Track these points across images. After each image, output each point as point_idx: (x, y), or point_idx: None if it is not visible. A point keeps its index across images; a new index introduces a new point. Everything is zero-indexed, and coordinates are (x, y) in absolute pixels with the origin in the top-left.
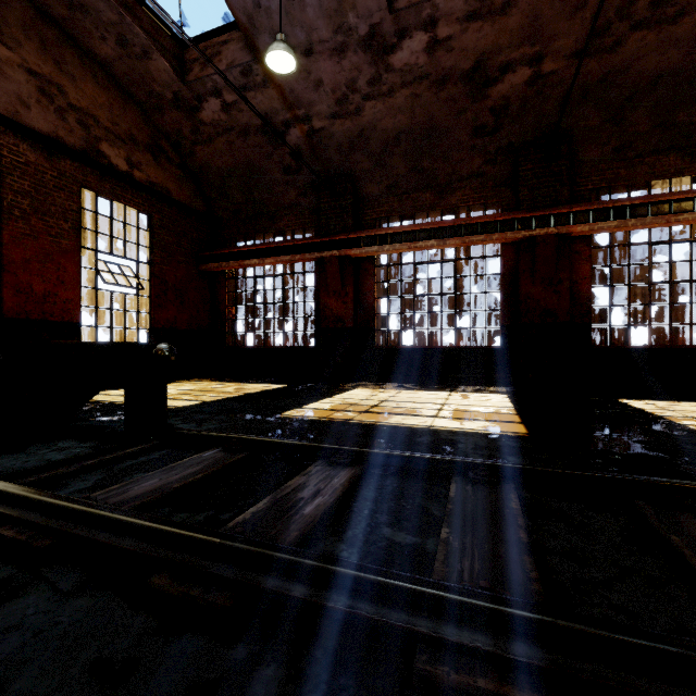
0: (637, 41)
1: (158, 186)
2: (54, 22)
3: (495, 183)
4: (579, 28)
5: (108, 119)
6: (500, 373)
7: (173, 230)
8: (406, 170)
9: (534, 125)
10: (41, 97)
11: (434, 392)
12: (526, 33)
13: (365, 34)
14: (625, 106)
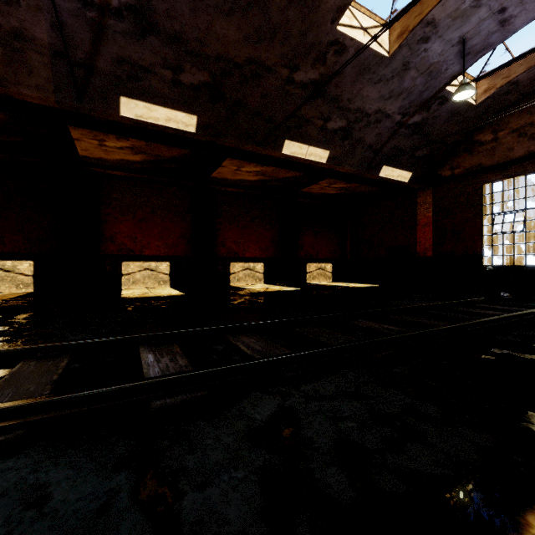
0: None
1: None
2: None
3: None
4: None
5: None
6: None
7: None
8: None
9: None
10: None
11: None
12: None
13: None
14: None
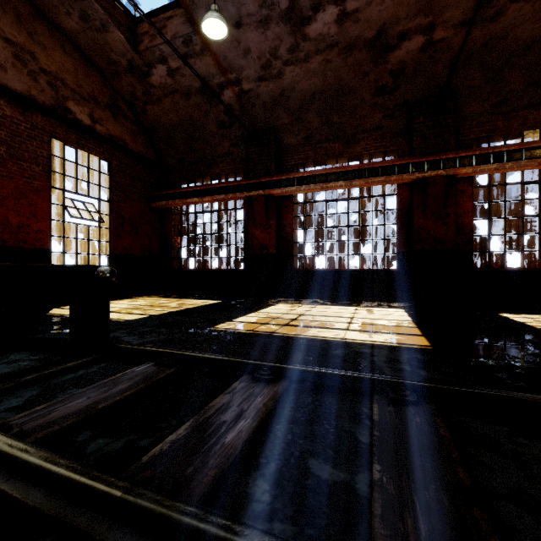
0: (515, 12)
1: (116, 138)
2: None
3: (392, 134)
4: (466, 1)
5: (73, 81)
6: (397, 291)
7: (129, 174)
8: (319, 124)
9: (426, 85)
10: (16, 61)
11: (343, 306)
12: (421, 5)
13: (286, 8)
14: (503, 67)
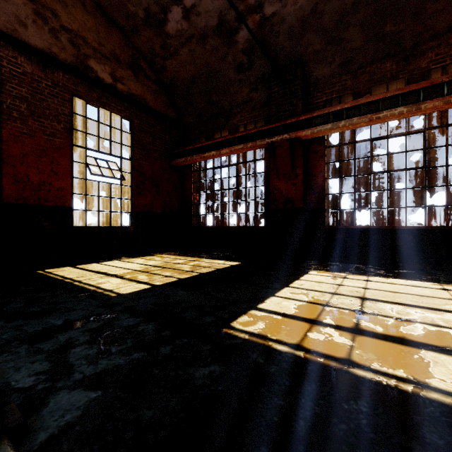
0: None
1: (137, 97)
2: None
3: None
4: None
5: (95, 40)
6: None
7: (150, 132)
8: (363, 41)
9: None
10: (37, 18)
11: (414, 281)
12: None
13: None
14: None
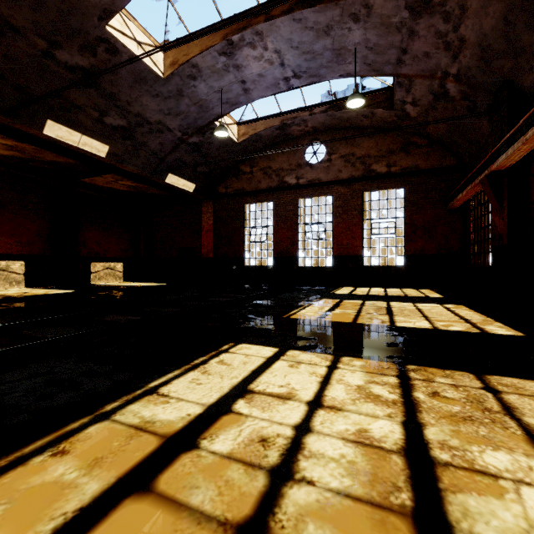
0: None
1: (408, 168)
2: (350, 128)
3: None
4: None
5: (375, 151)
6: None
7: (421, 190)
8: None
9: None
10: (346, 164)
11: (482, 317)
12: None
13: (409, 13)
14: None
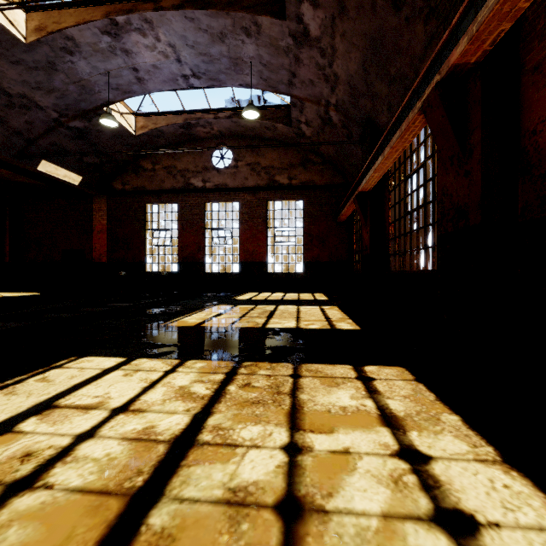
0: None
1: (306, 182)
2: (256, 138)
3: None
4: None
5: (278, 163)
6: None
7: (317, 203)
8: (387, 88)
9: None
10: (252, 172)
11: (342, 315)
12: None
13: (293, 41)
14: None
